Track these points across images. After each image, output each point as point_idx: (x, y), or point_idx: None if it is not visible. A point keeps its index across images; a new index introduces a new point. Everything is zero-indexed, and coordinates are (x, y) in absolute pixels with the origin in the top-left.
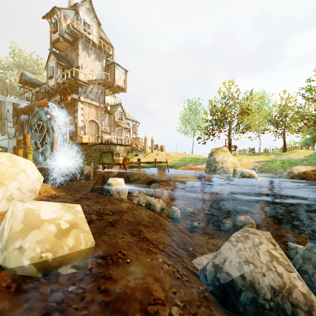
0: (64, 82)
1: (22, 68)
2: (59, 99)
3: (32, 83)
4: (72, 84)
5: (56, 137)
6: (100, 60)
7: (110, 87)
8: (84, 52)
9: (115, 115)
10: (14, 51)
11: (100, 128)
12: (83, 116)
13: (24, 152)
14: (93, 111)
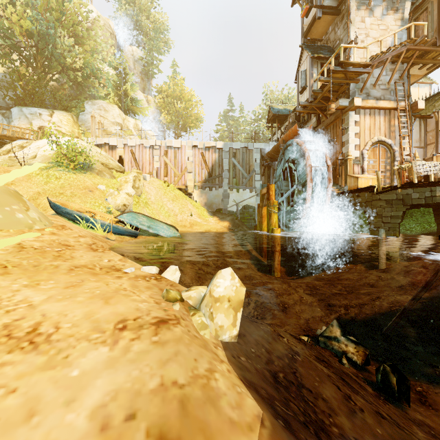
0: (323, 85)
1: (270, 101)
2: (315, 123)
3: (281, 117)
4: (338, 82)
5: (309, 183)
6: (398, 8)
7: (424, 55)
8: (360, 11)
9: (439, 117)
10: (266, 95)
11: (397, 155)
12: (358, 138)
13: (268, 211)
14: (380, 123)
